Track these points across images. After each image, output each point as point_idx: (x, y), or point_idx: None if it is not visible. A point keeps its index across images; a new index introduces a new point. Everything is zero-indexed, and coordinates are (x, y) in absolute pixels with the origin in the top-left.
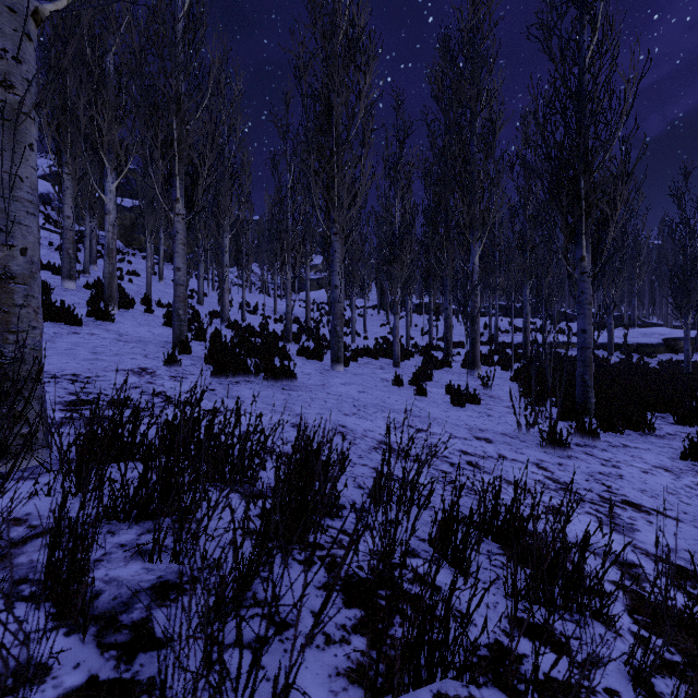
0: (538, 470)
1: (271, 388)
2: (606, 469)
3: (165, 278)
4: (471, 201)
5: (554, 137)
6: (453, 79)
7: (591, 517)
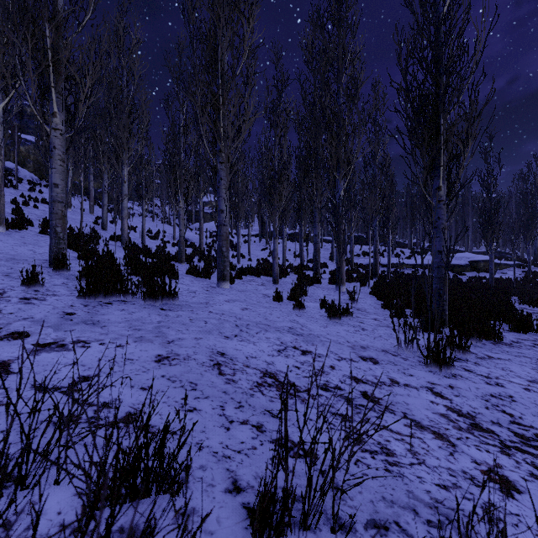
0: (435, 398)
1: (147, 309)
2: (494, 389)
3: (73, 207)
4: (338, 143)
5: (416, 80)
6: (322, 41)
7: None
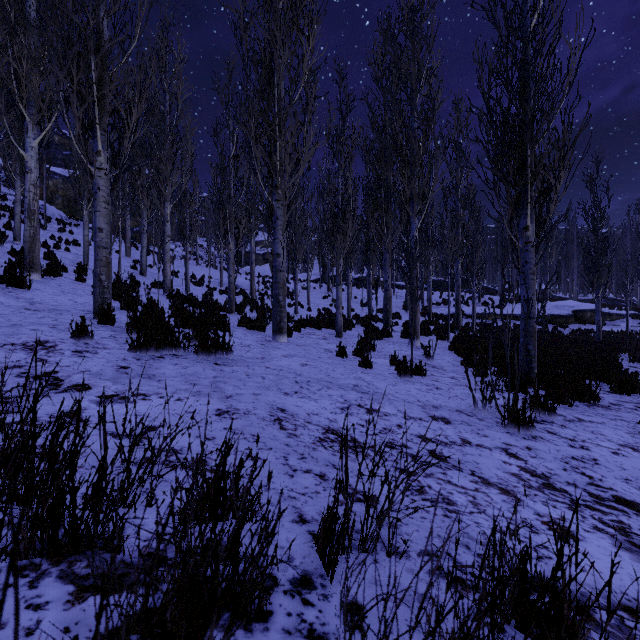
0: (509, 458)
1: (200, 363)
2: (577, 452)
3: None
4: (412, 175)
5: (499, 105)
6: (393, 56)
7: (605, 537)
